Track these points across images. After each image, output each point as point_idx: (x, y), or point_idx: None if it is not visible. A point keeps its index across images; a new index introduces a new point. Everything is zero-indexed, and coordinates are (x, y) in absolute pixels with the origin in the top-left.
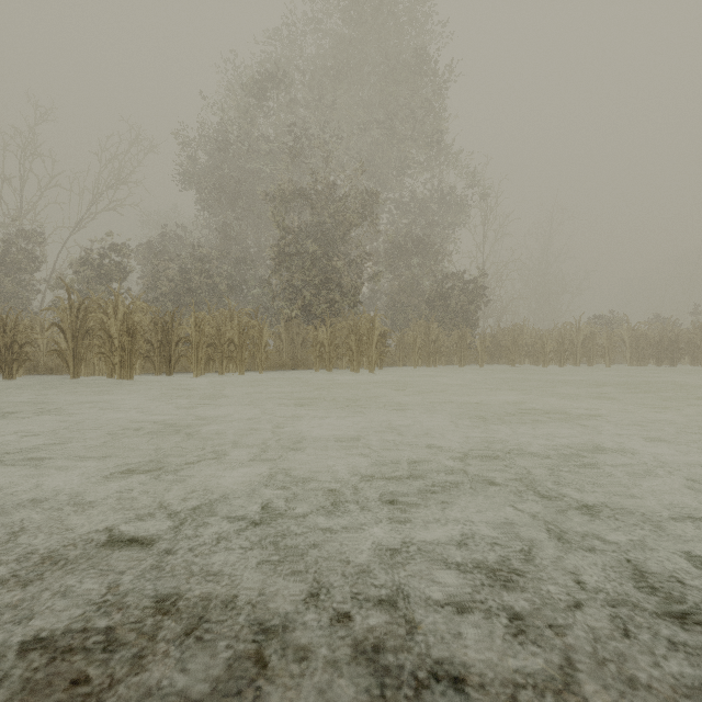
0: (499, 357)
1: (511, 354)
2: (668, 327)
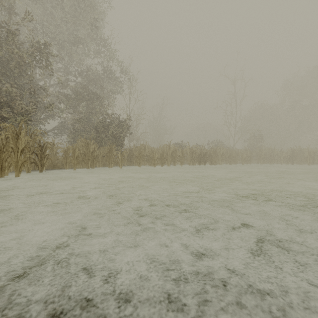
0: (134, 161)
1: (138, 160)
2: (202, 148)
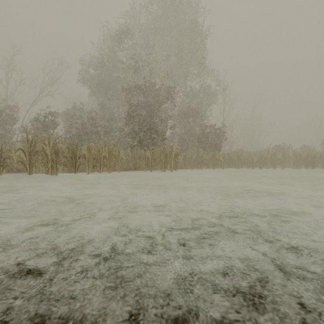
0: (231, 164)
1: (237, 163)
2: (310, 150)
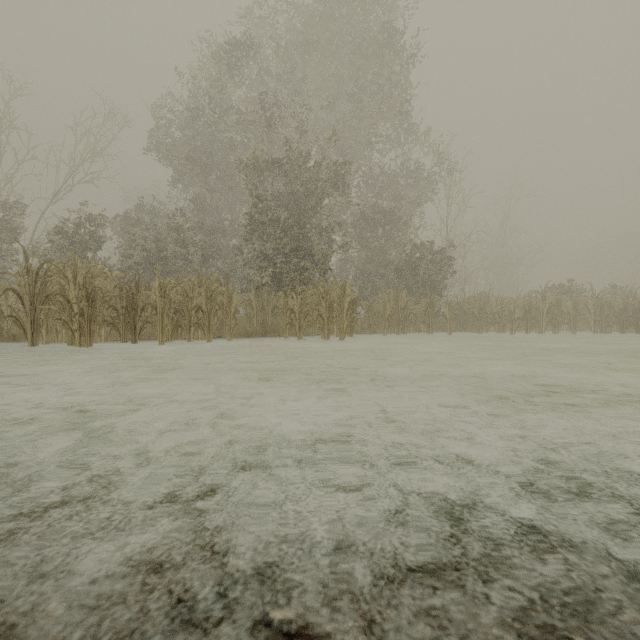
0: (465, 324)
1: (478, 322)
2: (630, 295)
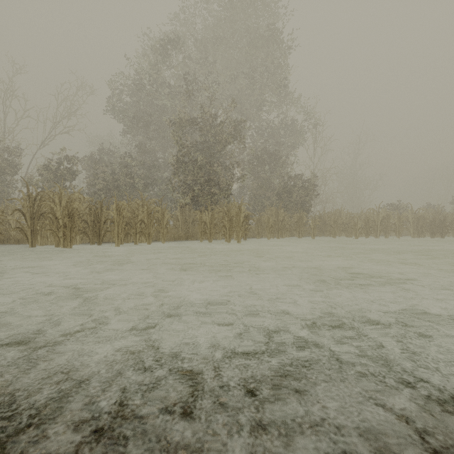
0: (325, 231)
1: (333, 230)
2: (438, 211)
